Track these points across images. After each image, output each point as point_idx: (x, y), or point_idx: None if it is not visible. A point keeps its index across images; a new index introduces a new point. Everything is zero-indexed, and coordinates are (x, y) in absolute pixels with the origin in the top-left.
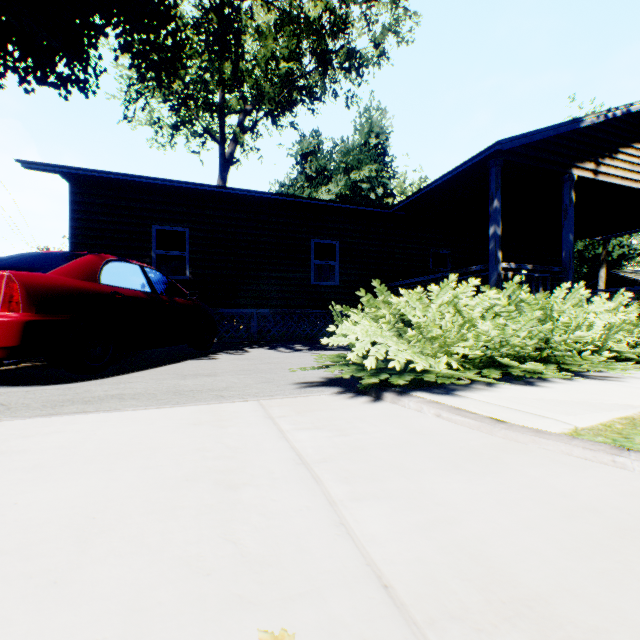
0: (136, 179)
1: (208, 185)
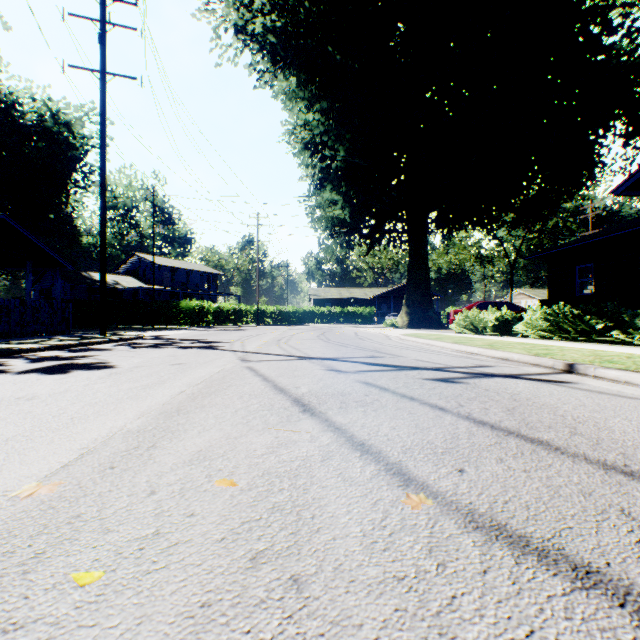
0: (551, 251)
1: (578, 242)
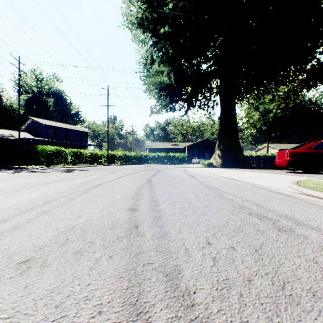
0: None
1: None
